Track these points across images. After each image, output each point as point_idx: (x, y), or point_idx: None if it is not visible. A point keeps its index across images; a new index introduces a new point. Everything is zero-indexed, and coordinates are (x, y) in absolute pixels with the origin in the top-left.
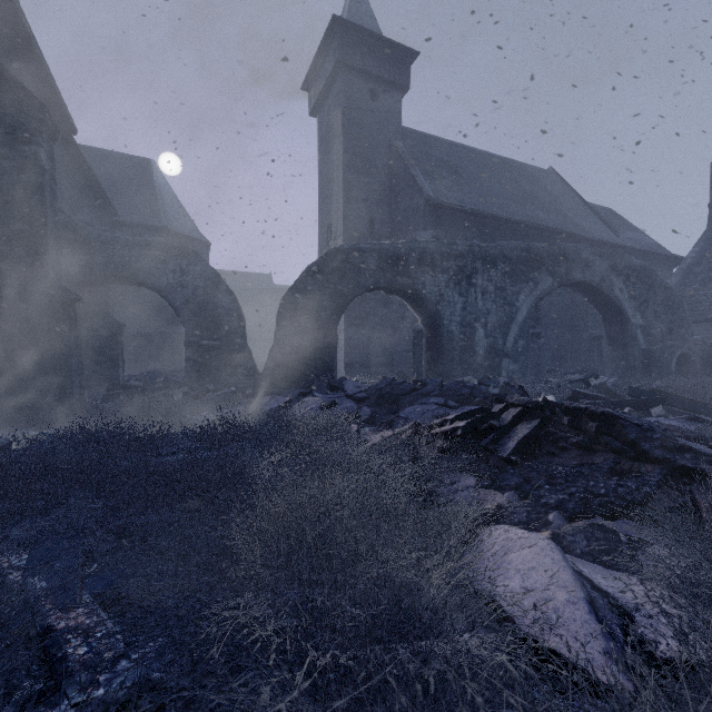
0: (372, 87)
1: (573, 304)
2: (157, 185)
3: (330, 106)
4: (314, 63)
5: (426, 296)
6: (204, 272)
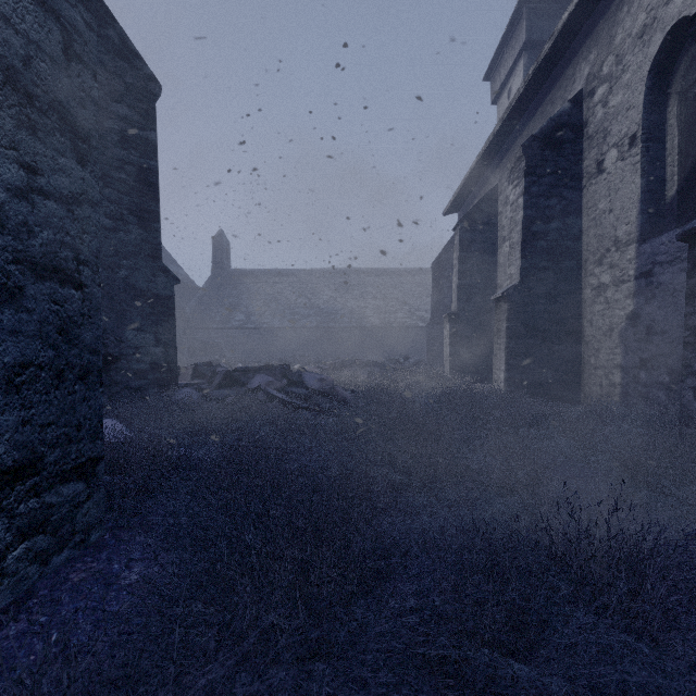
0: None
1: None
2: None
3: None
4: None
5: None
6: None
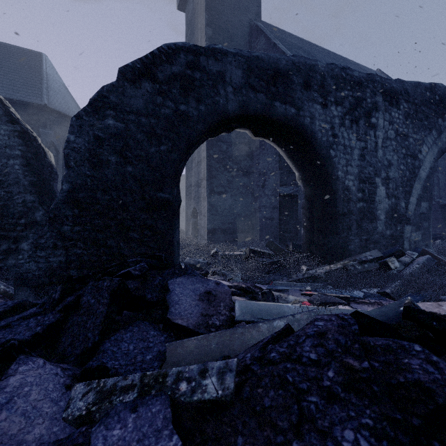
0: None
1: None
2: (44, 72)
3: None
4: None
5: (315, 134)
6: None
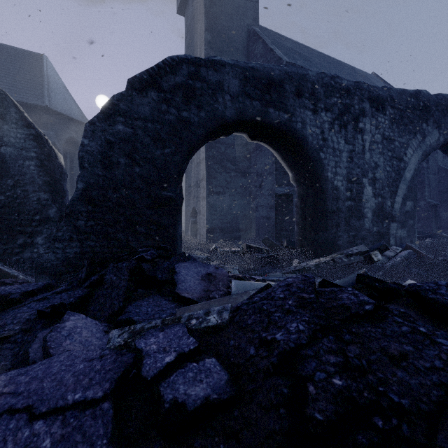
0: None
1: None
2: (45, 74)
3: None
4: None
5: (306, 138)
6: None
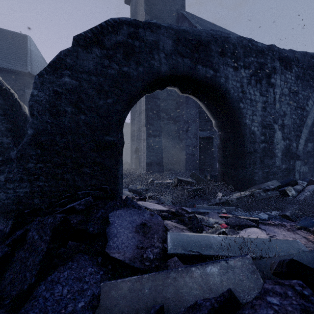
0: None
1: None
2: (29, 49)
3: None
4: None
5: (229, 91)
6: None
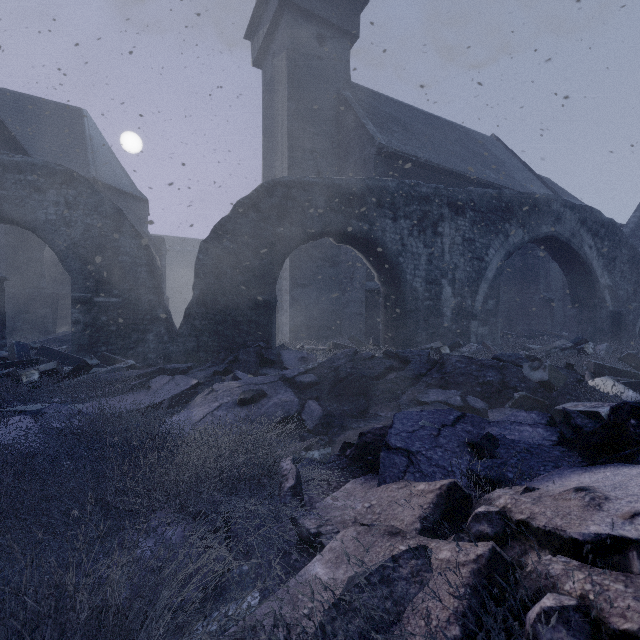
0: (319, 31)
1: (524, 266)
2: (88, 135)
3: (275, 51)
4: (257, 7)
5: (386, 245)
6: (99, 206)
